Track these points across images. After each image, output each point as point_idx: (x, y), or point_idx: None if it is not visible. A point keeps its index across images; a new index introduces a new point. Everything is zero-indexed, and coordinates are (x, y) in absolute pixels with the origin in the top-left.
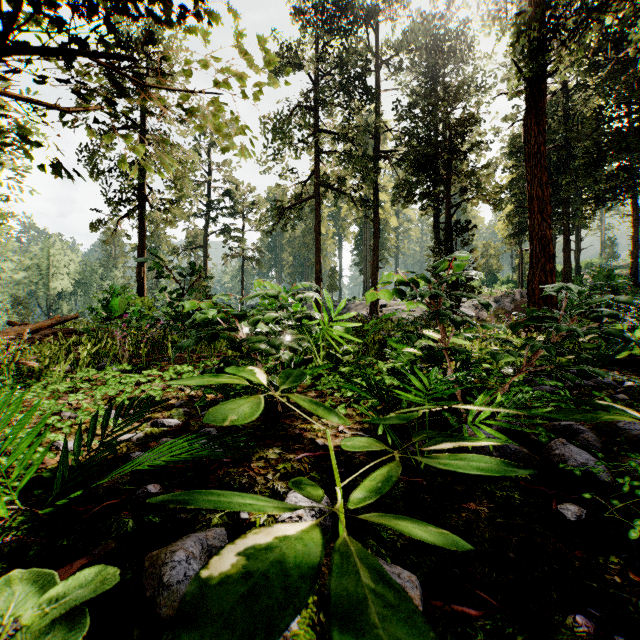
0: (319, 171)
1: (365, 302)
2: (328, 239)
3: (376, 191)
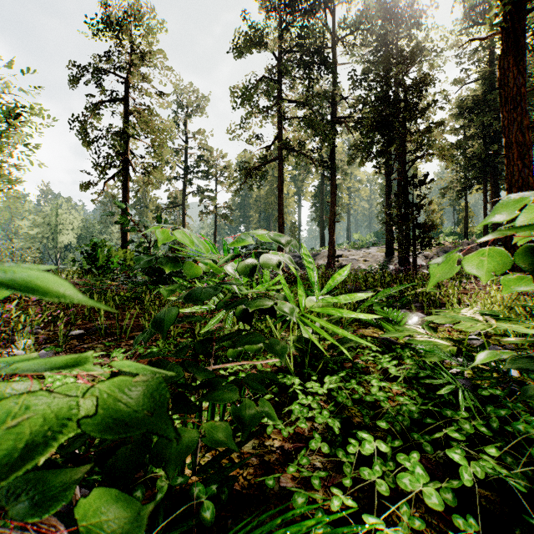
0: (281, 135)
1: (322, 253)
2: (289, 198)
3: (333, 152)
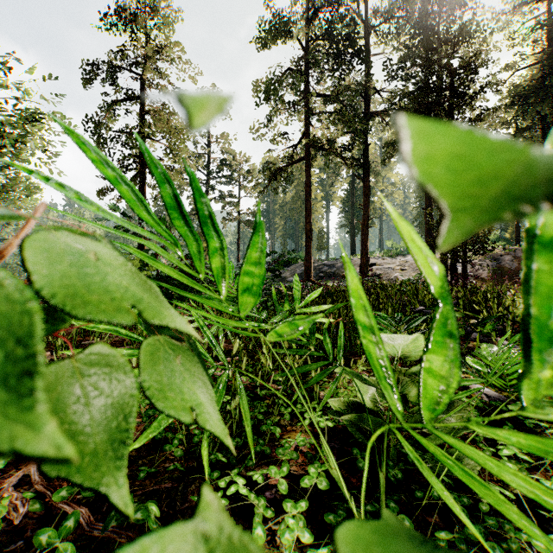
0: (309, 133)
1: (354, 261)
2: (317, 203)
3: (366, 150)
